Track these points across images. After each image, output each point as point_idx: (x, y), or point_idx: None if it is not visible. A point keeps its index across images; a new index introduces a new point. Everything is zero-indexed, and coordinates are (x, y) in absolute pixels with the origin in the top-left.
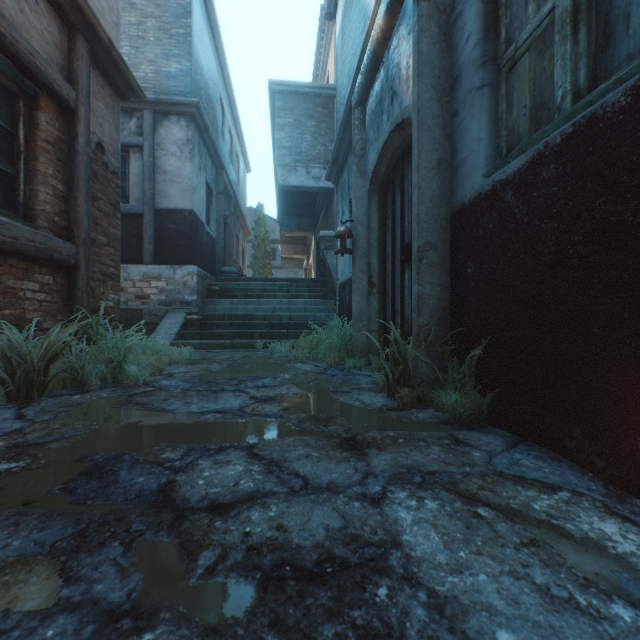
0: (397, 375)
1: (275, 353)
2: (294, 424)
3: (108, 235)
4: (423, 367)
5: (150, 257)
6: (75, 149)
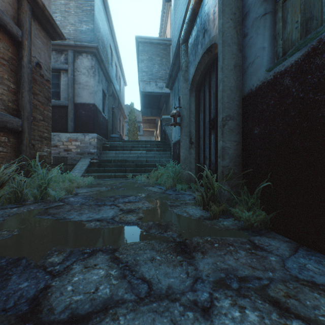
0: (209, 196)
1: (138, 180)
2: (145, 230)
3: (43, 115)
4: (225, 192)
5: (71, 129)
6: (21, 64)
